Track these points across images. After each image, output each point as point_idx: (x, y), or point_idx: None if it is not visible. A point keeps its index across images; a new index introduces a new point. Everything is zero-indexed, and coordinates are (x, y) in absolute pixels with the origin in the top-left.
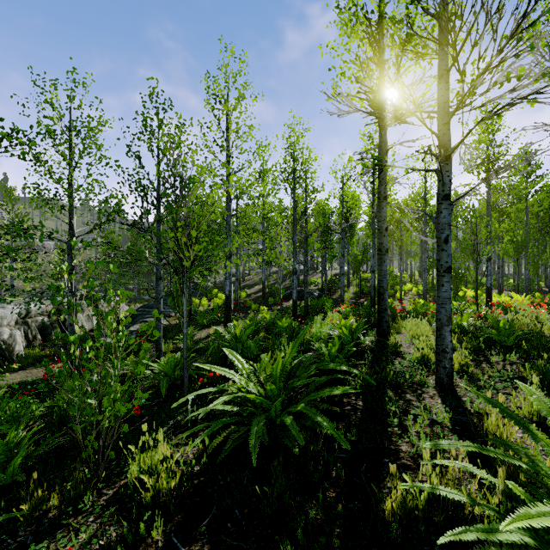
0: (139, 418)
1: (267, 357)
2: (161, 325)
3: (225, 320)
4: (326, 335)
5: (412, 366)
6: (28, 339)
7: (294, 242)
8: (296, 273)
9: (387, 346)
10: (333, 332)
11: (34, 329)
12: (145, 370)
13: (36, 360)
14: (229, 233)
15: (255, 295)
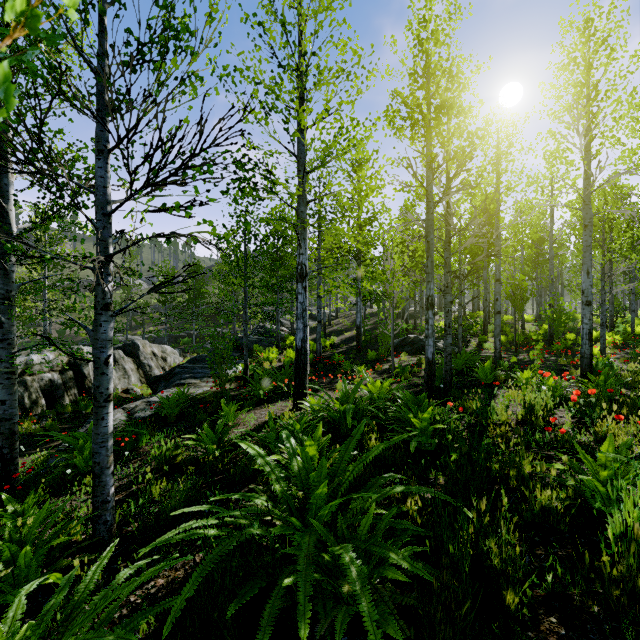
0: None
1: None
2: (109, 432)
3: (295, 393)
4: None
5: None
6: (23, 406)
7: (429, 244)
8: (432, 306)
9: None
10: None
11: (36, 391)
12: None
13: None
14: (301, 234)
15: (346, 345)
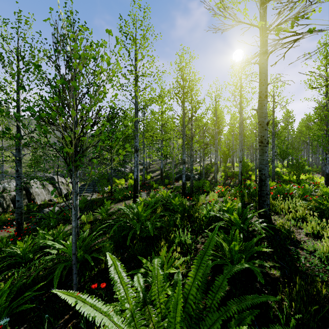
0: (17, 326)
1: (162, 253)
2: (78, 204)
3: (134, 196)
4: (214, 216)
5: (325, 265)
6: (3, 207)
7: (183, 140)
8: (184, 163)
9: (275, 231)
10: (222, 215)
11: (8, 200)
12: (52, 250)
13: (4, 223)
14: (136, 134)
15: (156, 177)
